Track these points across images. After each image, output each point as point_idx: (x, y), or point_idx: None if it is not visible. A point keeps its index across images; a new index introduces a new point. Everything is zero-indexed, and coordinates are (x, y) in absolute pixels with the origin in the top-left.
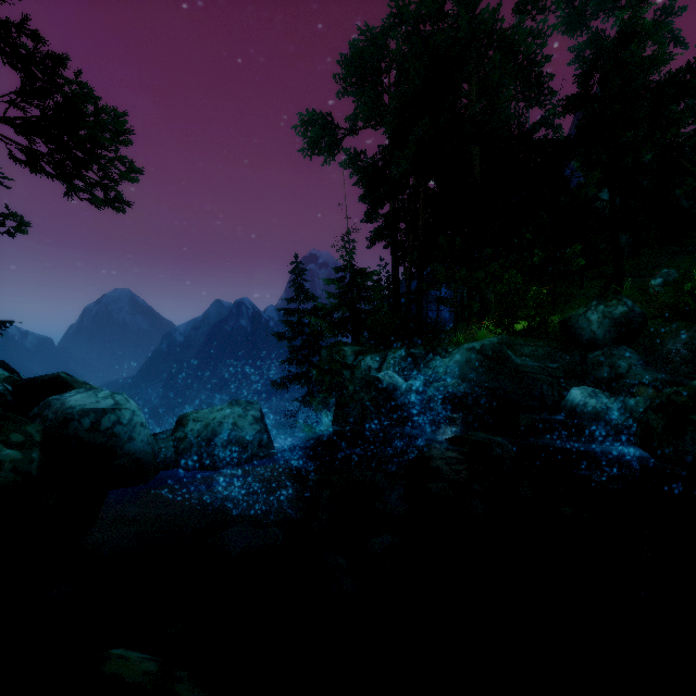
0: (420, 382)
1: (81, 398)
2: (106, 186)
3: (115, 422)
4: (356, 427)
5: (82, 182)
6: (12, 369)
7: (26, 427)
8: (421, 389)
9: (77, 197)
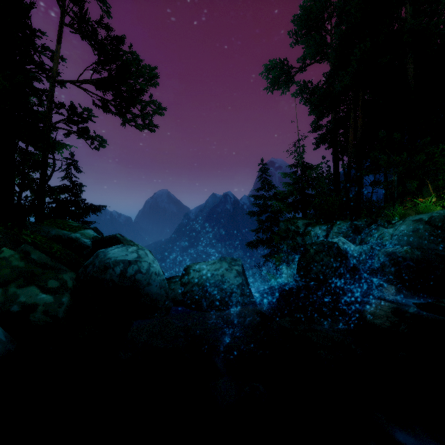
0: (366, 247)
1: (116, 252)
2: (144, 114)
3: (137, 271)
4: (316, 283)
5: (131, 113)
6: (100, 232)
7: (63, 275)
8: (368, 254)
9: (129, 124)
